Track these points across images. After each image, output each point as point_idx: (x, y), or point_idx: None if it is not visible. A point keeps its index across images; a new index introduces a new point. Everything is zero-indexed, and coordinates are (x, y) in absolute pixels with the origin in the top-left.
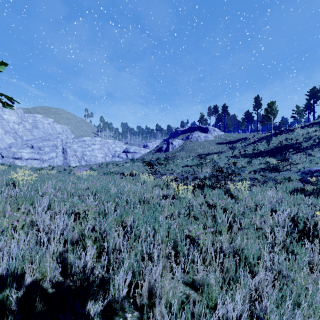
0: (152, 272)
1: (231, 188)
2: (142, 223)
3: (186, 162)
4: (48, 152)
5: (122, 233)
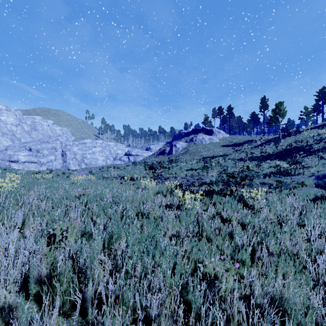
0: None
1: (245, 196)
2: (138, 252)
3: (190, 166)
4: (47, 155)
5: (108, 270)
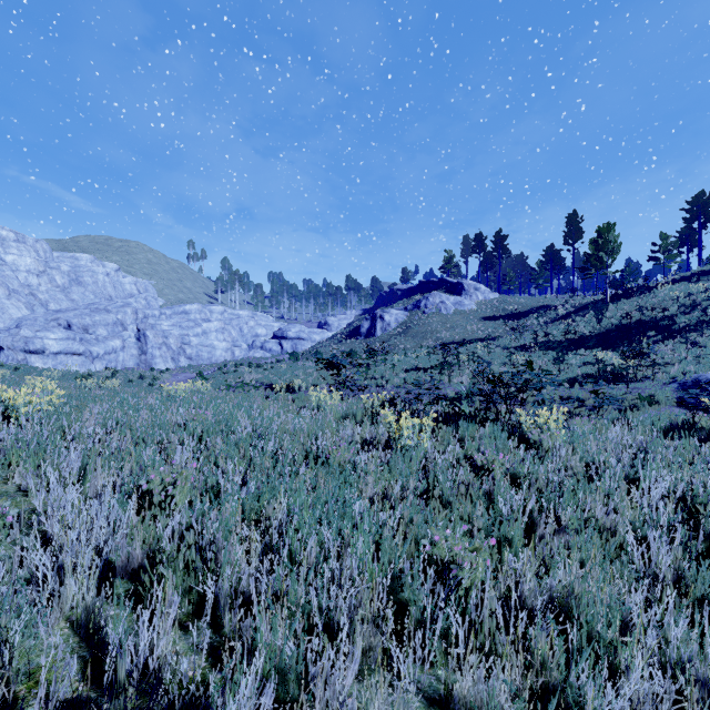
0: (335, 677)
1: (525, 424)
2: (311, 520)
3: (414, 361)
4: (105, 337)
5: (257, 551)
